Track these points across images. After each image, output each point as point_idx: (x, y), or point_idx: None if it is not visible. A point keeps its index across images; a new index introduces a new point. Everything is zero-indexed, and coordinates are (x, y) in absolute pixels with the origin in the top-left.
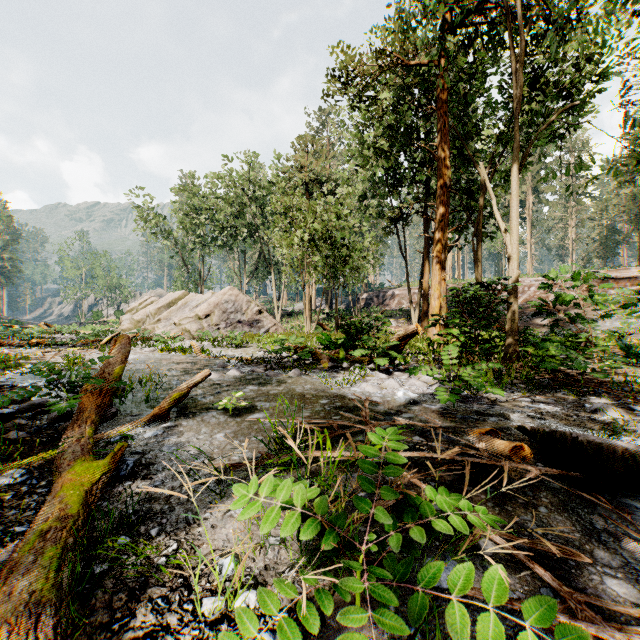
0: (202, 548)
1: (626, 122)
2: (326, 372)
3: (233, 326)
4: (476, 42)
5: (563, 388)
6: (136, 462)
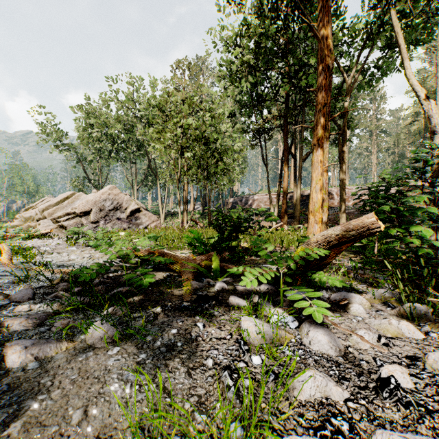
0: None
1: None
2: (182, 317)
3: (112, 223)
4: None
5: None
6: None
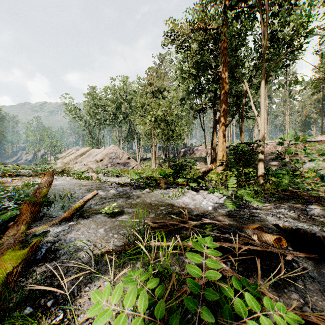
0: (80, 316)
1: (322, 58)
2: (163, 190)
3: (115, 165)
4: (242, 16)
5: (291, 199)
6: (48, 249)
